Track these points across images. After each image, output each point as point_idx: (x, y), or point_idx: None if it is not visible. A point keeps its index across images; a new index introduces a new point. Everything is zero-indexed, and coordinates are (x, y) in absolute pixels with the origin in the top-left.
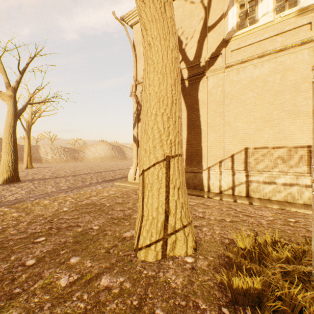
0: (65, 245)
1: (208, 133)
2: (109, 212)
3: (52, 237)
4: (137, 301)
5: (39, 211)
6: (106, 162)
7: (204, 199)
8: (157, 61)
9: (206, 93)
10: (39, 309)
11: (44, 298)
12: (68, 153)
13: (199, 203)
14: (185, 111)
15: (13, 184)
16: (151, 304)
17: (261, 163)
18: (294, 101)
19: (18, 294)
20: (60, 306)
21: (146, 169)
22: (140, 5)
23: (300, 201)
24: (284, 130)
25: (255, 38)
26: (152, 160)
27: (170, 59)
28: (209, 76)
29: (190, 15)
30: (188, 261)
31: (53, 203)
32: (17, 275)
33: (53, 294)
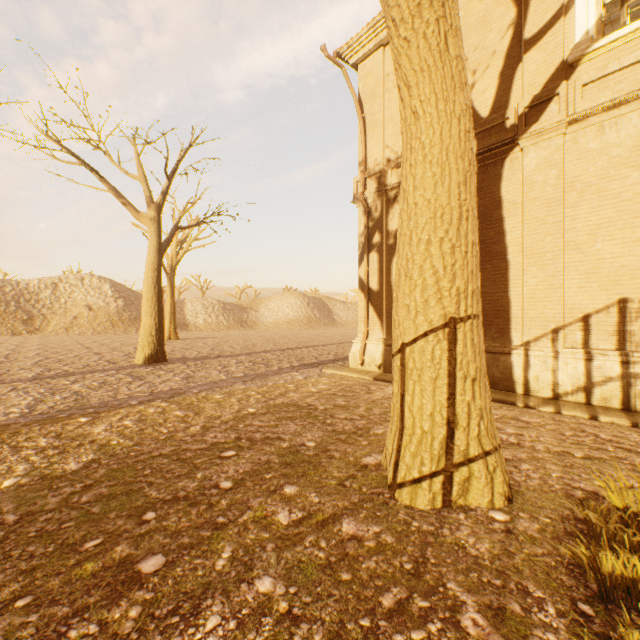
0: (270, 466)
1: (524, 268)
2: (327, 421)
3: (245, 452)
4: (411, 564)
5: (212, 411)
6: (297, 329)
7: (517, 409)
8: (431, 143)
9: (520, 183)
10: (259, 548)
11: (262, 536)
12: (230, 313)
13: (507, 417)
14: None
15: (159, 366)
16: (436, 574)
17: None
18: None
19: (225, 524)
20: (288, 550)
21: (409, 342)
22: (398, 46)
23: None
24: None
25: None
26: (421, 326)
27: (457, 135)
28: (528, 147)
29: (482, 23)
30: (496, 518)
31: (229, 400)
32: (214, 500)
33: (273, 532)
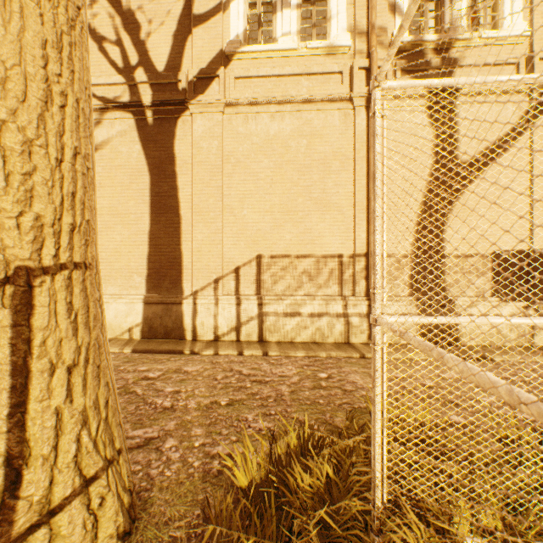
0: None
1: (194, 224)
2: None
3: None
4: None
5: None
6: None
7: (184, 358)
8: None
9: (191, 145)
10: None
11: None
12: None
13: (172, 371)
14: (146, 173)
15: None
16: None
17: (281, 281)
18: (323, 186)
19: None
20: None
21: None
22: None
23: (330, 339)
24: (312, 230)
25: (272, 68)
26: None
27: None
28: (197, 114)
29: None
30: None
31: None
32: None
33: None
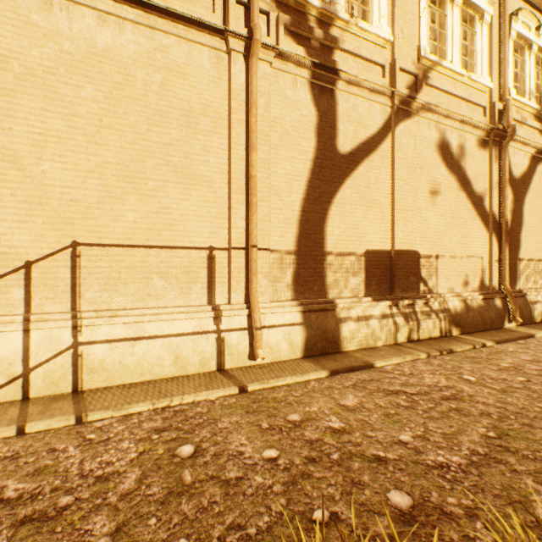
0: None
1: None
2: None
3: None
4: None
5: None
6: None
7: None
8: None
9: None
10: None
11: None
12: None
13: None
14: None
15: None
16: None
17: (118, 287)
18: (187, 148)
19: None
20: None
21: None
22: None
23: (198, 368)
24: (170, 209)
25: None
26: None
27: None
28: None
29: None
30: None
31: None
32: None
33: None
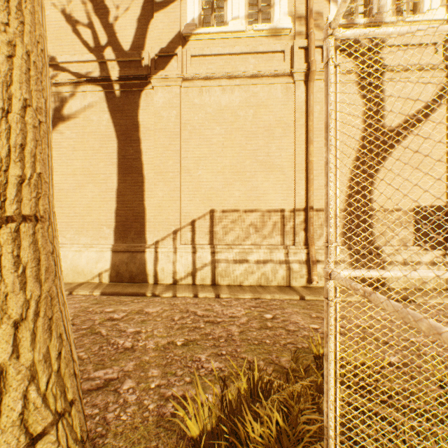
0: None
1: (155, 183)
2: None
3: None
4: None
5: None
6: None
7: (146, 300)
8: None
9: (153, 115)
10: None
11: None
12: None
13: (134, 312)
14: (114, 139)
15: None
16: None
17: (231, 232)
18: (267, 150)
19: None
20: None
21: None
22: None
23: (274, 283)
24: (258, 188)
25: (224, 48)
26: None
27: None
28: (158, 87)
29: None
30: None
31: None
32: None
33: None
